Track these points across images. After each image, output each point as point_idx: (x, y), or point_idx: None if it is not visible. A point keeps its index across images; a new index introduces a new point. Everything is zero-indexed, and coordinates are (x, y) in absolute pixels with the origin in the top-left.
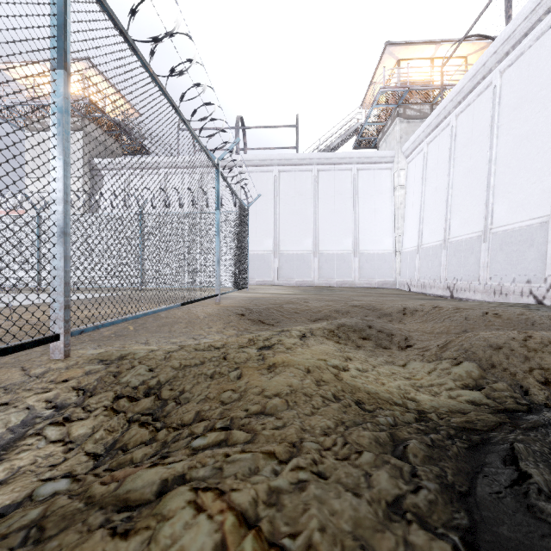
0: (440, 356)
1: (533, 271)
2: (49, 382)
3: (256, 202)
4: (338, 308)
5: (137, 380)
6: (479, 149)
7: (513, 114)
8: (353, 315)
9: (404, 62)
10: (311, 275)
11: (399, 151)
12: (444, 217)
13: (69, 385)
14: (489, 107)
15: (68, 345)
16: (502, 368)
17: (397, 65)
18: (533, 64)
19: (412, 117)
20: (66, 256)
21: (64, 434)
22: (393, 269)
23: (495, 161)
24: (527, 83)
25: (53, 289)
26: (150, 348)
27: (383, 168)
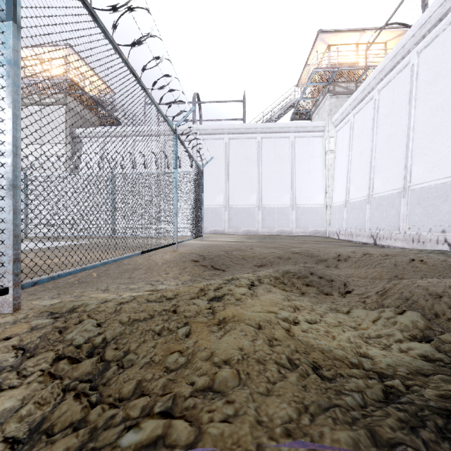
0: (381, 304)
1: (447, 222)
2: None
3: (209, 165)
4: (281, 255)
5: (82, 338)
6: (398, 118)
7: (429, 88)
8: (294, 261)
9: (333, 47)
10: (255, 225)
11: (330, 121)
12: (368, 176)
13: (9, 344)
14: (407, 82)
15: (18, 298)
16: (446, 318)
17: (327, 50)
18: (447, 44)
19: (340, 93)
20: (16, 209)
21: None
22: (324, 221)
23: (413, 128)
24: (441, 61)
25: (2, 242)
26: (105, 297)
27: (316, 136)
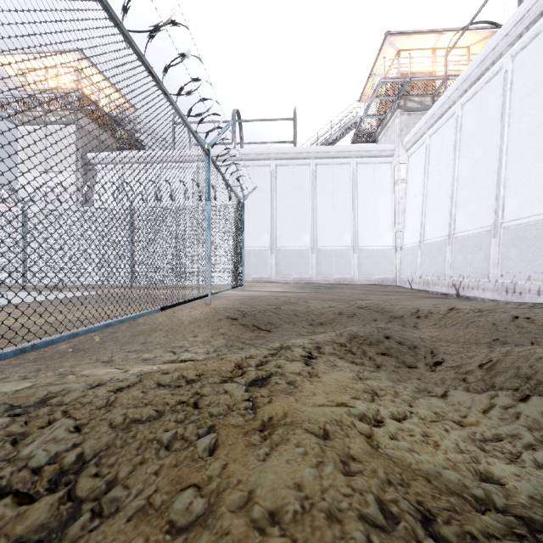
0: (491, 384)
1: None
2: None
3: (252, 197)
4: (343, 310)
5: (45, 454)
6: (487, 139)
7: (527, 99)
8: (360, 318)
9: (404, 53)
10: (309, 271)
11: (400, 144)
12: (449, 211)
13: None
14: (499, 94)
15: None
16: None
17: (397, 56)
18: None
19: (413, 109)
20: None
21: None
22: (394, 266)
23: (506, 151)
24: None
25: None
26: (100, 377)
27: (383, 162)
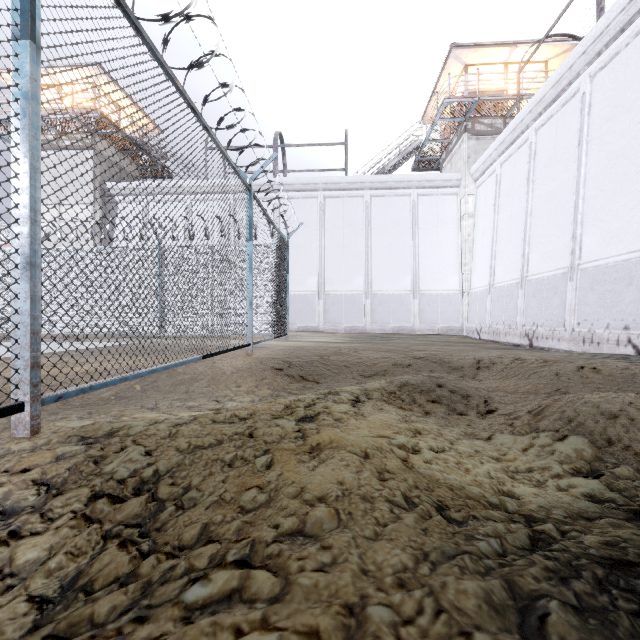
0: (535, 427)
1: (632, 315)
2: (2, 473)
3: (297, 234)
4: (397, 361)
5: (126, 470)
6: (564, 169)
7: (606, 126)
8: (416, 369)
9: (472, 68)
10: (362, 319)
11: (467, 173)
12: (521, 251)
13: (28, 477)
14: (576, 118)
15: (37, 417)
16: (622, 446)
17: (464, 72)
18: (631, 65)
19: (482, 133)
20: (34, 296)
21: (4, 560)
22: (460, 313)
23: (584, 183)
24: (624, 89)
25: (15, 341)
26: (154, 417)
27: (448, 193)
